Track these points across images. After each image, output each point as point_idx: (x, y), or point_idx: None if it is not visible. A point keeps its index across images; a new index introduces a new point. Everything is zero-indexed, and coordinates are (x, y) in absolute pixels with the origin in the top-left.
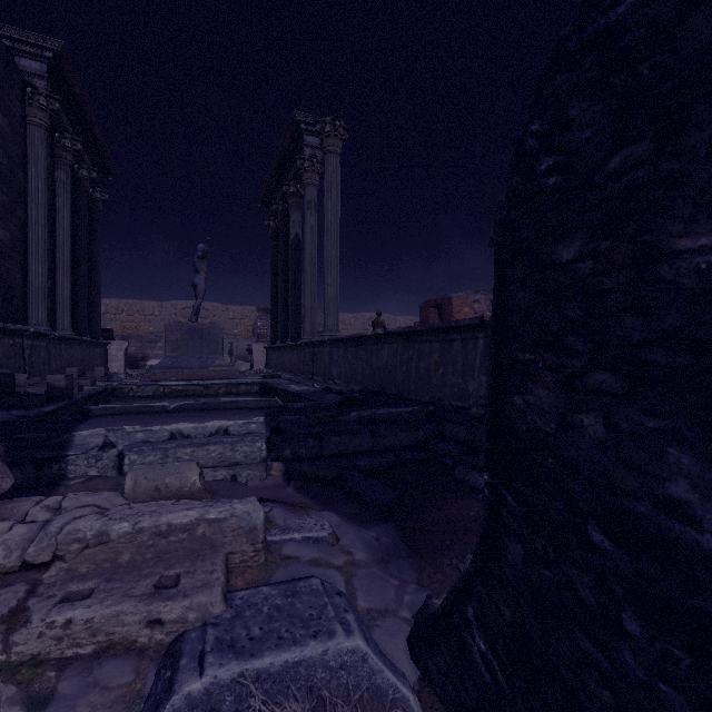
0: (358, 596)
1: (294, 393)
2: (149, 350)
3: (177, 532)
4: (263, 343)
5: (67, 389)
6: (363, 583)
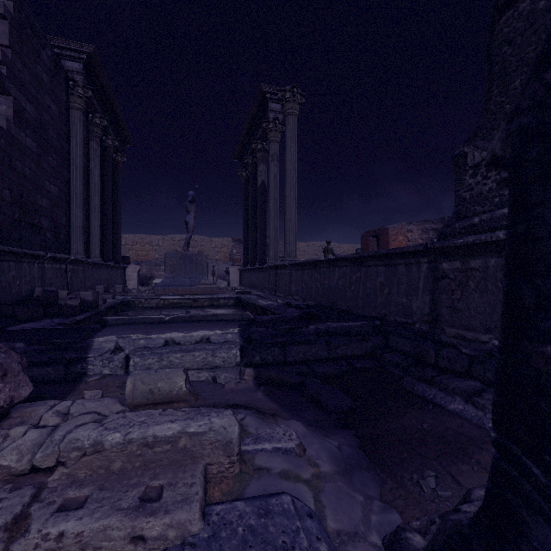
0: (327, 515)
1: (261, 306)
2: (155, 272)
3: (162, 443)
4: (237, 266)
5: (94, 302)
6: (330, 500)
